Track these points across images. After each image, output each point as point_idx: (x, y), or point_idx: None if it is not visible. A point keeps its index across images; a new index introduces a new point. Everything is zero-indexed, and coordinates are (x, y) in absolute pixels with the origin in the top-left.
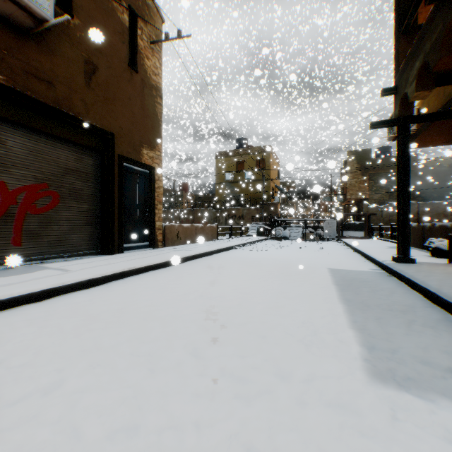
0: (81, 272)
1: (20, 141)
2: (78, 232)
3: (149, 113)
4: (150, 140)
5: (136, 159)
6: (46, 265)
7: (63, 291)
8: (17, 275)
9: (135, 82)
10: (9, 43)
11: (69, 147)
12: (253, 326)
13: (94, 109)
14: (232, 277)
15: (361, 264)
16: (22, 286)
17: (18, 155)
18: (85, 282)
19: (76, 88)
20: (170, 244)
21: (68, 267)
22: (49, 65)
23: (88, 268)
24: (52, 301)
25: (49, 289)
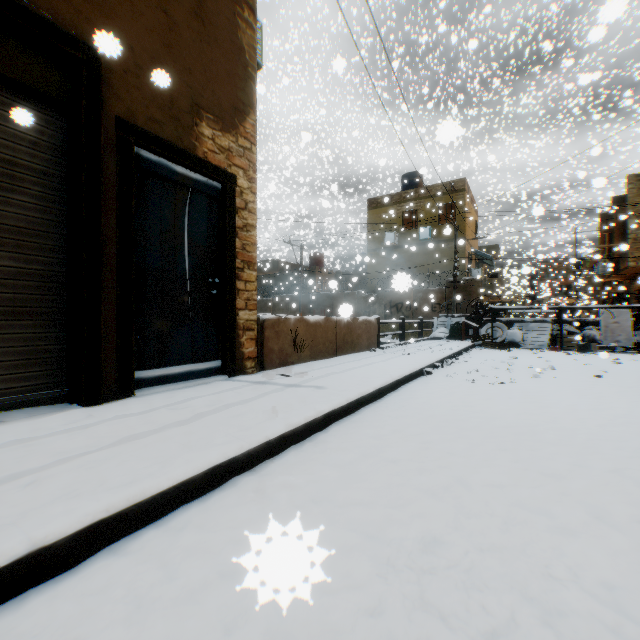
0: None
1: None
2: None
3: (219, 37)
4: (221, 107)
5: (180, 146)
6: None
7: None
8: None
9: None
10: None
11: None
12: None
13: None
14: None
15: None
16: None
17: None
18: None
19: None
20: (276, 362)
21: None
22: None
23: None
24: None
25: None
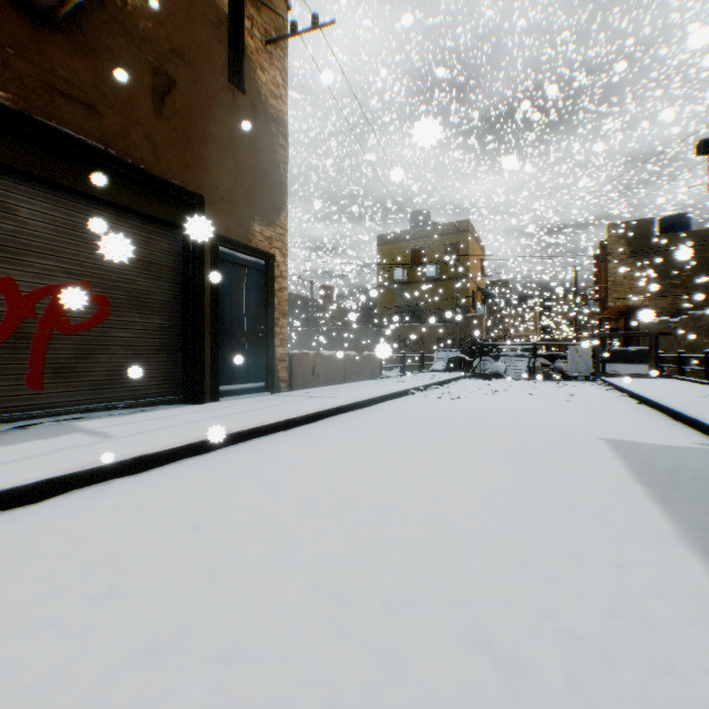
0: (129, 440)
1: (42, 209)
2: (143, 366)
3: (264, 162)
4: (266, 209)
5: (242, 242)
6: (81, 425)
7: (85, 481)
8: (17, 445)
9: (240, 109)
10: (17, 35)
11: (127, 220)
12: (477, 617)
13: (168, 153)
14: (411, 455)
15: (670, 431)
16: (4, 472)
17: (38, 233)
18: (129, 461)
19: (137, 117)
20: (301, 385)
21: (112, 429)
22: (88, 76)
23: (145, 433)
24: (56, 505)
25: (53, 478)
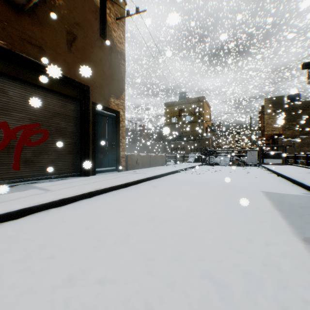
0: (57, 192)
1: (19, 92)
2: (63, 160)
3: (115, 71)
4: (116, 92)
5: (106, 106)
6: (36, 185)
7: (39, 209)
8: (9, 194)
9: (105, 48)
10: (8, 17)
11: (56, 96)
12: (207, 265)
13: (74, 67)
14: (179, 198)
15: (291, 188)
16: (4, 205)
17: (17, 102)
18: (58, 201)
19: (60, 52)
20: (131, 168)
21: (50, 187)
22: (39, 34)
23: (64, 189)
24: (26, 219)
25: (25, 208)
